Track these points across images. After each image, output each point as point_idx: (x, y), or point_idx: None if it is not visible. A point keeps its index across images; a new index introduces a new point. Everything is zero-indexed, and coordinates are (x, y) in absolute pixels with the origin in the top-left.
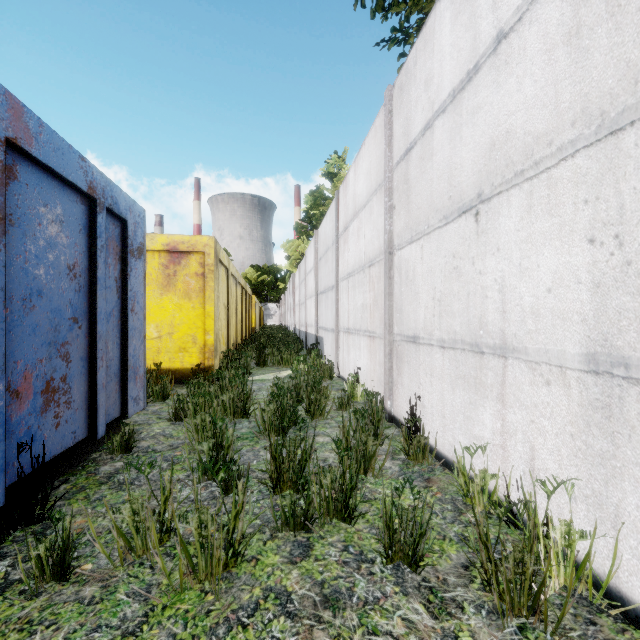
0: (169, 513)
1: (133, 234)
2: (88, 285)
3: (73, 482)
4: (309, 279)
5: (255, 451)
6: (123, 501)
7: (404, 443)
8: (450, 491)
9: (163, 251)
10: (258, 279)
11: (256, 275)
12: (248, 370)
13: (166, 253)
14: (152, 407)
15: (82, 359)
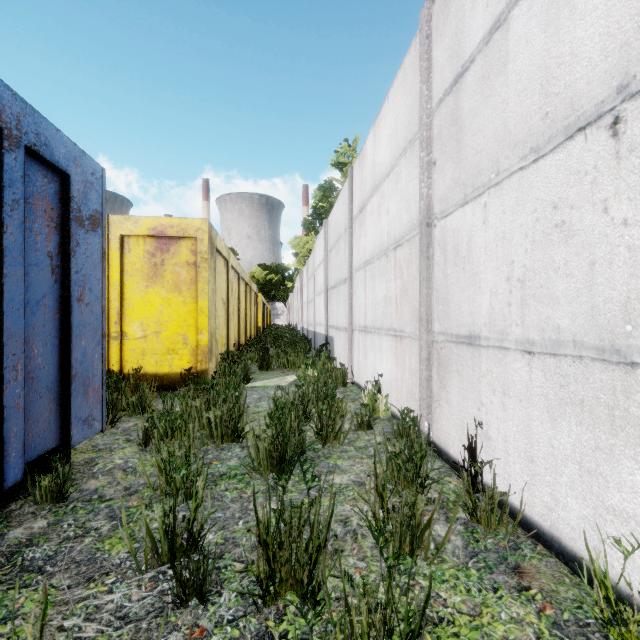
0: None
1: (81, 196)
2: None
3: None
4: (318, 274)
5: (243, 501)
6: (6, 616)
7: (465, 497)
8: (566, 601)
9: (149, 236)
10: (265, 278)
11: (263, 274)
12: (248, 375)
13: (152, 239)
14: (125, 423)
15: None
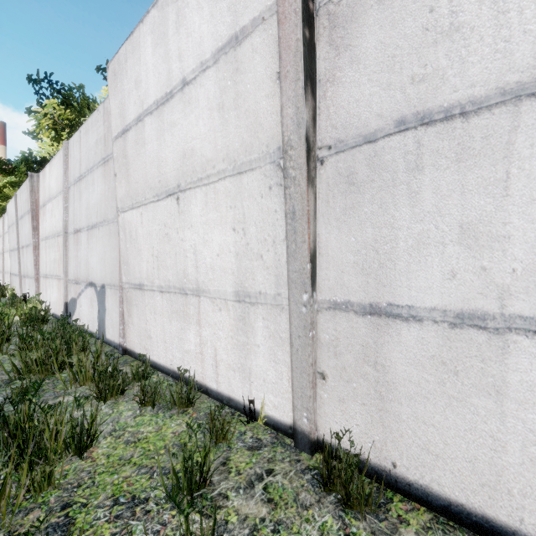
0: None
1: None
2: None
3: None
4: None
5: None
6: None
7: None
8: None
9: None
10: None
11: None
12: None
13: None
14: None
15: None
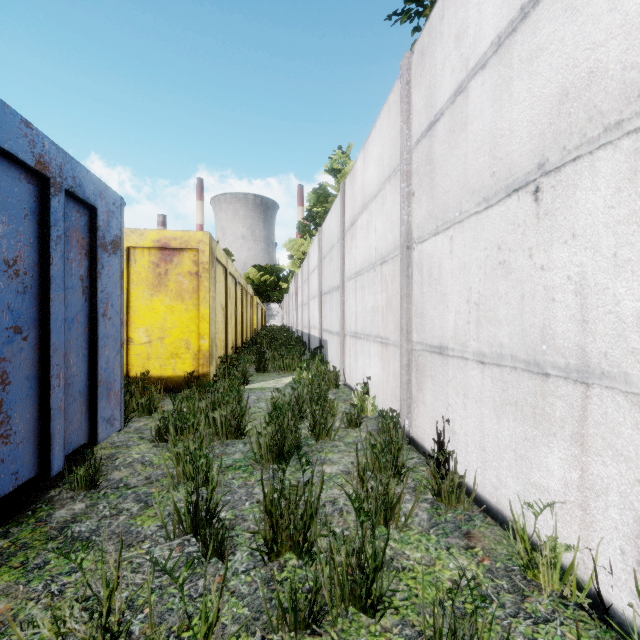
0: (116, 612)
1: (105, 225)
2: (38, 285)
3: (14, 536)
4: (312, 279)
5: (248, 487)
6: (69, 571)
7: (432, 481)
8: (500, 555)
9: (153, 248)
10: (260, 279)
11: (258, 275)
12: (246, 377)
13: (157, 250)
14: (136, 423)
15: (29, 378)
